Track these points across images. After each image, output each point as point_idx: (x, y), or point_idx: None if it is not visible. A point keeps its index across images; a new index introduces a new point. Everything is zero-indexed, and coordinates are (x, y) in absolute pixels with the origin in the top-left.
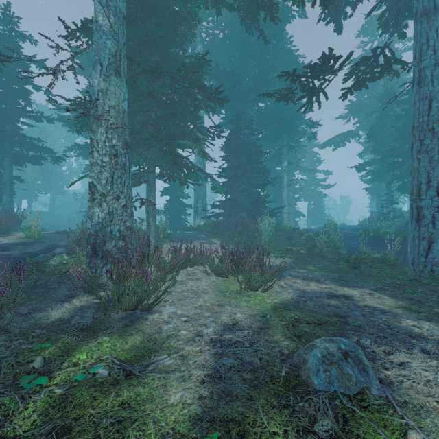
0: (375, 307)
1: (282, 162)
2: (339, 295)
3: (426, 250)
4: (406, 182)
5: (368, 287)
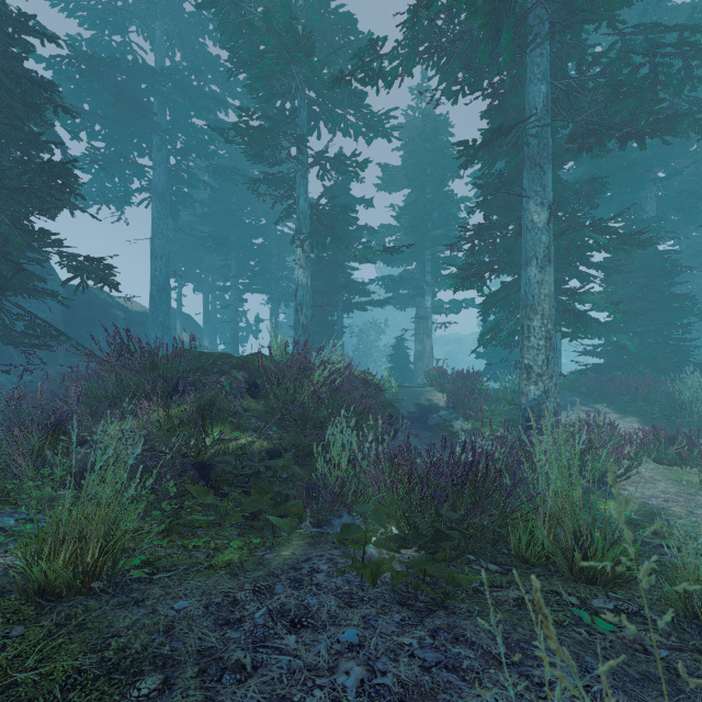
0: None
1: None
2: None
3: None
4: None
5: None
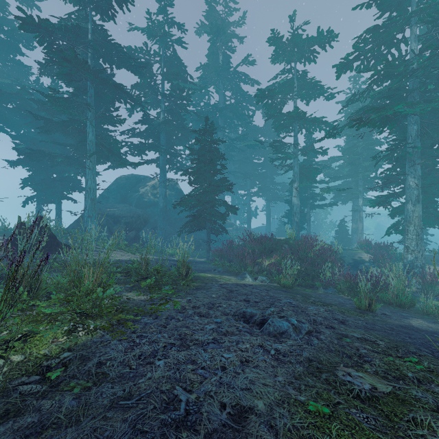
0: None
1: None
2: None
3: None
4: None
5: None
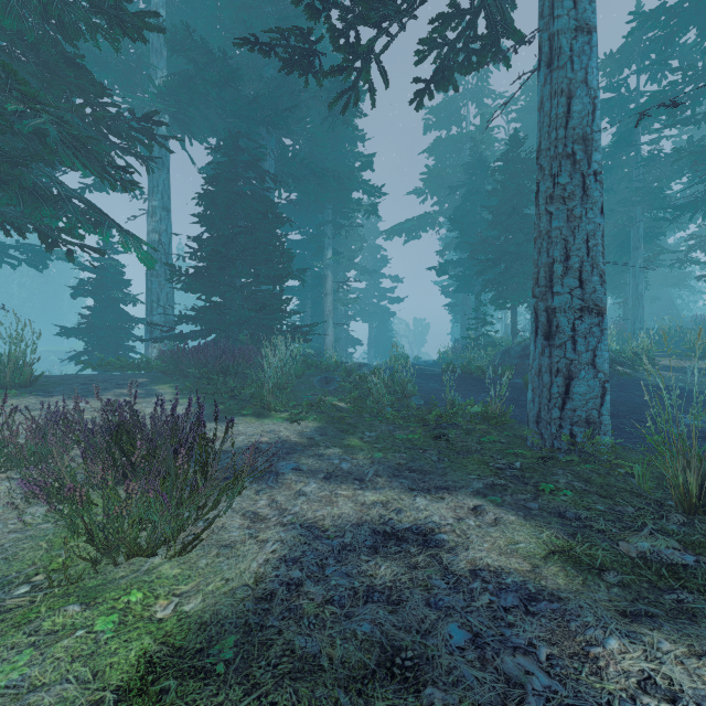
0: (500, 576)
1: (324, 250)
2: (406, 533)
3: (562, 394)
4: (502, 291)
5: (467, 489)
